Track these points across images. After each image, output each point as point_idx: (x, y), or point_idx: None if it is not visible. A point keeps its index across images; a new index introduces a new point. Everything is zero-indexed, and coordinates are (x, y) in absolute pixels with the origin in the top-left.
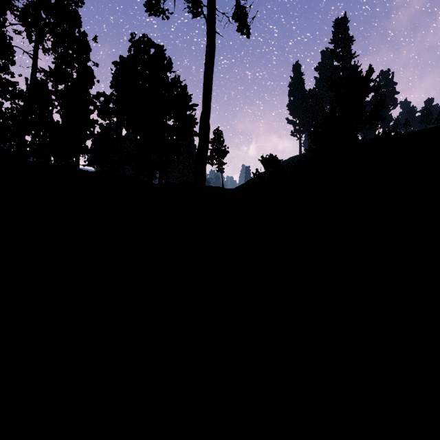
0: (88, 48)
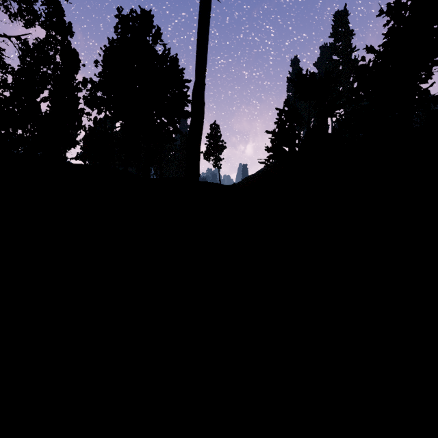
0: (60, 10)
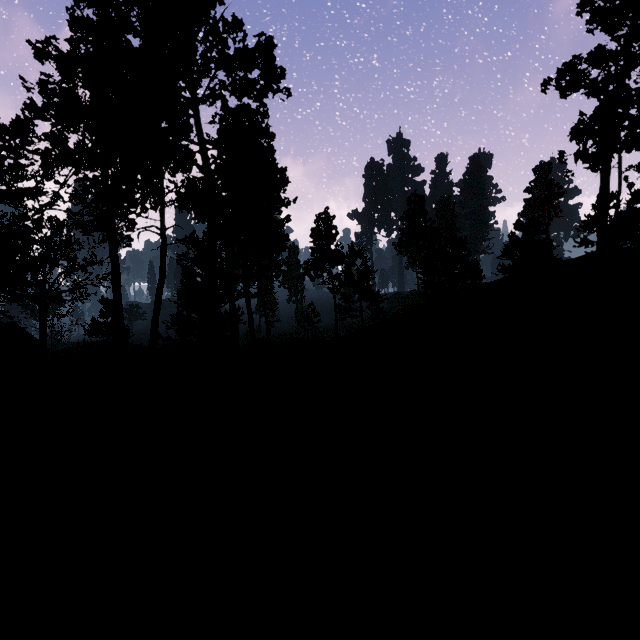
0: None
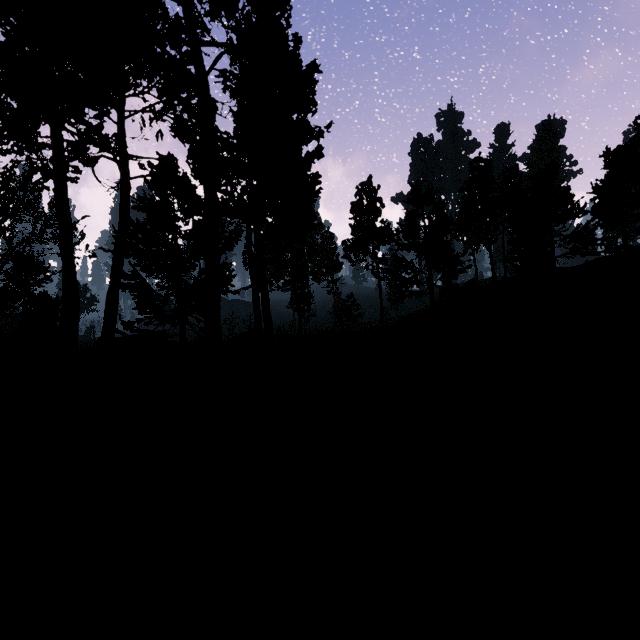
0: None
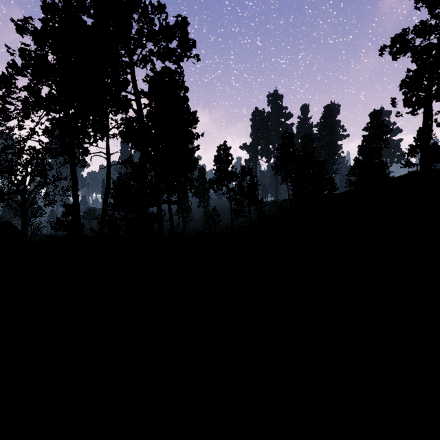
0: None
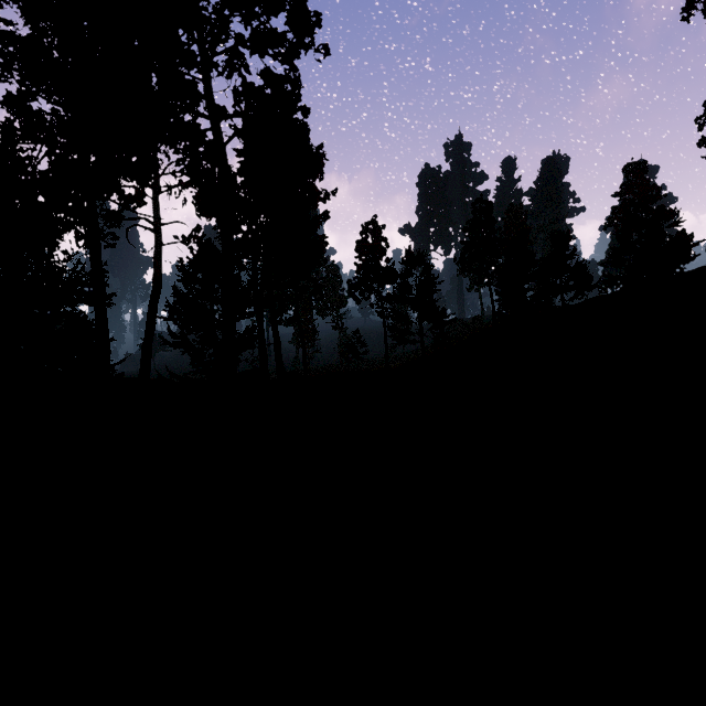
0: None
